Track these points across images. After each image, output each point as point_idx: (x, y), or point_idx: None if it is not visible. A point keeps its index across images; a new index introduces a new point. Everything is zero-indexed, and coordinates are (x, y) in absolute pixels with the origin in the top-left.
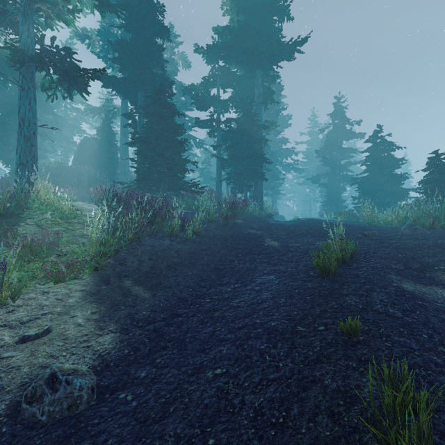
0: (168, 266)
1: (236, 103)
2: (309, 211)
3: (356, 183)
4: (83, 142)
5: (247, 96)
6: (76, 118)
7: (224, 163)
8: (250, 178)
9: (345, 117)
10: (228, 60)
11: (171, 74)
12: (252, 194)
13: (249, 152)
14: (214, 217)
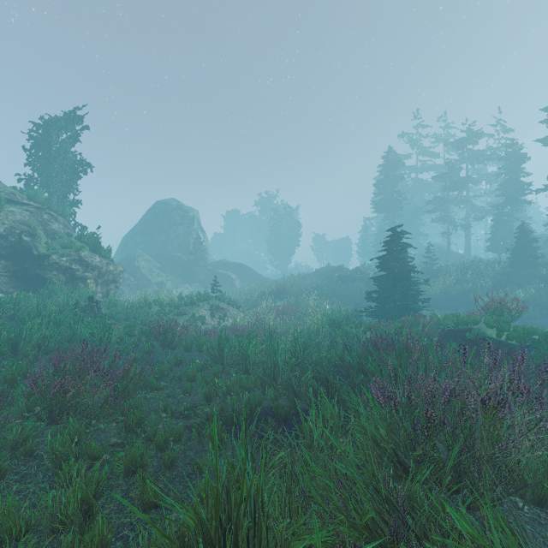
0: None
1: None
2: None
3: None
4: None
5: None
6: None
7: None
8: None
9: None
10: None
11: None
12: None
13: None
14: None
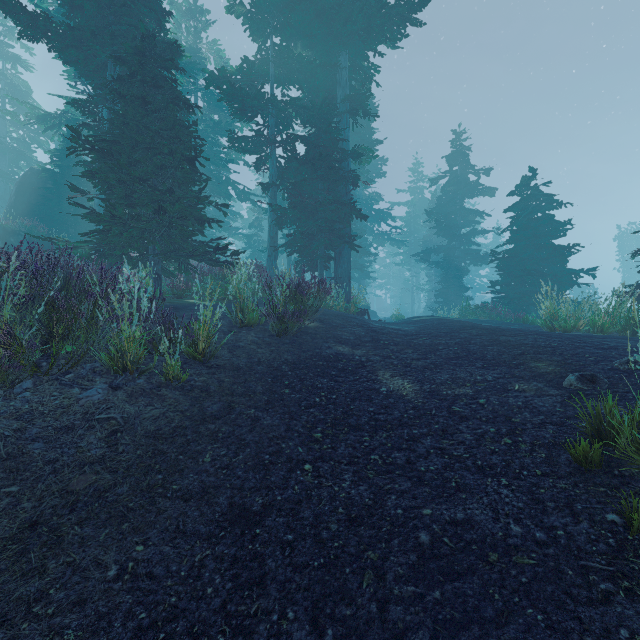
0: (30, 527)
1: (303, 112)
2: (411, 304)
3: (497, 259)
4: (25, 176)
5: (324, 98)
6: (22, 139)
7: (282, 217)
8: (329, 244)
9: (468, 163)
10: (289, 36)
11: (191, 66)
12: (329, 275)
13: (327, 197)
14: (255, 317)
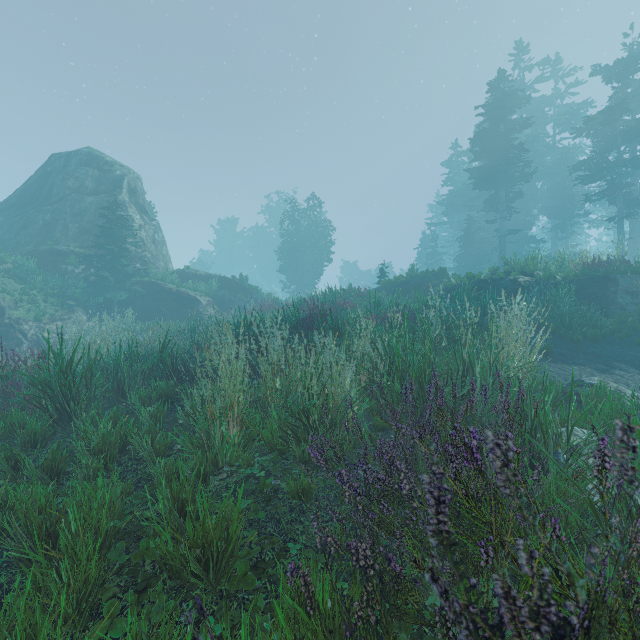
0: None
1: None
2: None
3: None
4: None
5: None
6: None
7: None
8: None
9: None
10: None
11: None
12: None
13: None
14: None
